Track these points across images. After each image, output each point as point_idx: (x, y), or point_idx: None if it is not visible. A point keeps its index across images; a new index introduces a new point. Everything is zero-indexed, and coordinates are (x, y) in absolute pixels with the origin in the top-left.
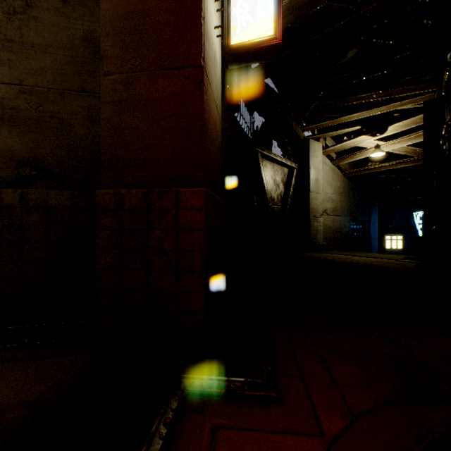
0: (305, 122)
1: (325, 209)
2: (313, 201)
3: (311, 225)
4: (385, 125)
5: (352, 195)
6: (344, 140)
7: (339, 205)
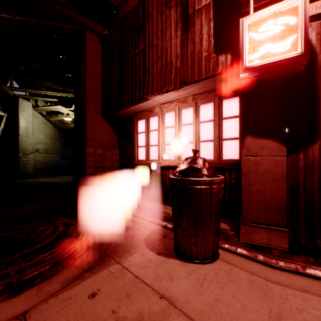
0: (18, 84)
1: (37, 149)
2: (23, 142)
3: (20, 160)
4: (71, 103)
5: (63, 141)
6: (48, 105)
7: (51, 146)
